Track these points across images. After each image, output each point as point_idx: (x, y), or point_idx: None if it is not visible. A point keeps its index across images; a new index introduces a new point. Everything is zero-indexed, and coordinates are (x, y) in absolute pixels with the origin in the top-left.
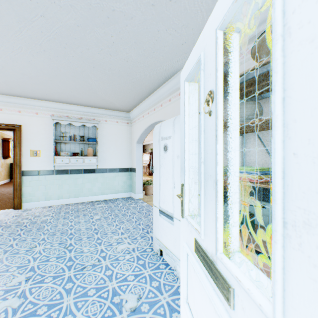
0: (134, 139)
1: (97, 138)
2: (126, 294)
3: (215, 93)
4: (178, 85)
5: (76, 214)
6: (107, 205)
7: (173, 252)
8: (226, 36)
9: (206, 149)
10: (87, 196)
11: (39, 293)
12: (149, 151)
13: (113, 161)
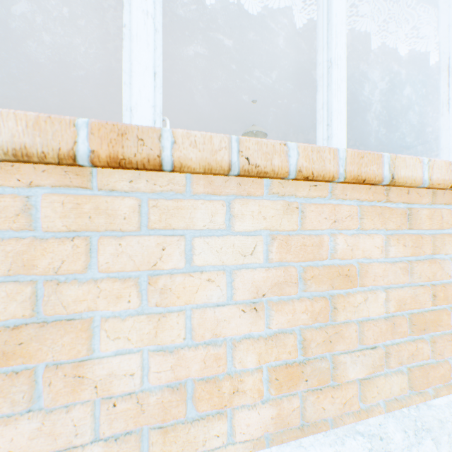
0: None
1: None
2: None
3: None
4: None
5: None
6: None
7: None
8: None
9: None
10: None
11: None
12: None
13: None
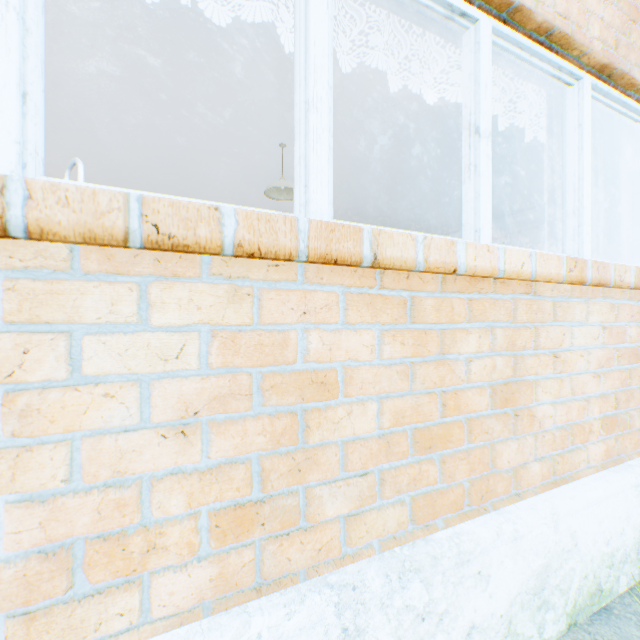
0: None
1: None
2: None
3: None
4: None
5: None
6: None
7: None
8: None
9: None
10: None
11: None
12: None
13: None
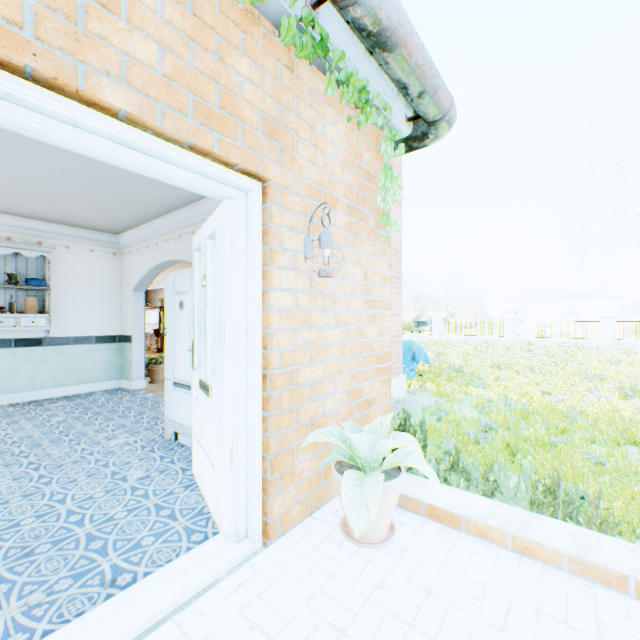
0: (129, 283)
1: (49, 280)
2: (132, 471)
3: (206, 277)
4: (204, 215)
5: (9, 421)
6: (73, 403)
7: (191, 426)
8: (213, 243)
9: (205, 311)
10: (23, 391)
11: (2, 492)
12: (158, 304)
13: (83, 324)
